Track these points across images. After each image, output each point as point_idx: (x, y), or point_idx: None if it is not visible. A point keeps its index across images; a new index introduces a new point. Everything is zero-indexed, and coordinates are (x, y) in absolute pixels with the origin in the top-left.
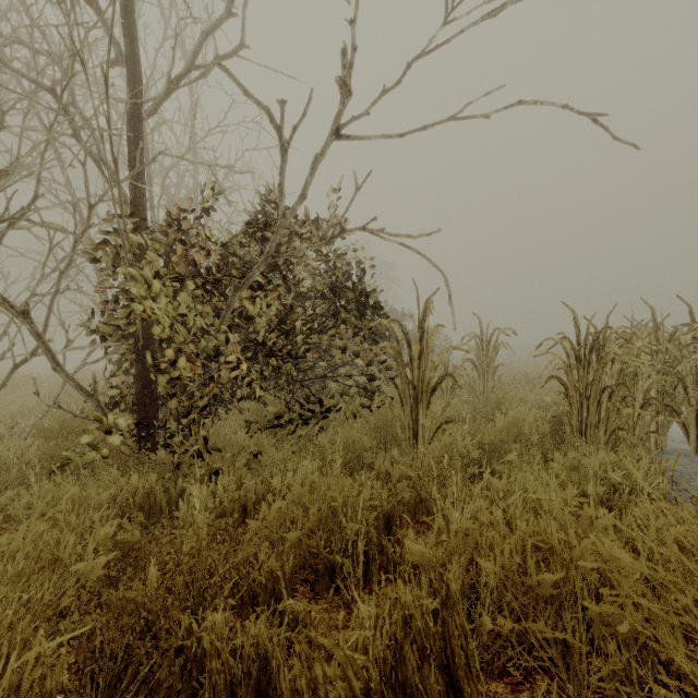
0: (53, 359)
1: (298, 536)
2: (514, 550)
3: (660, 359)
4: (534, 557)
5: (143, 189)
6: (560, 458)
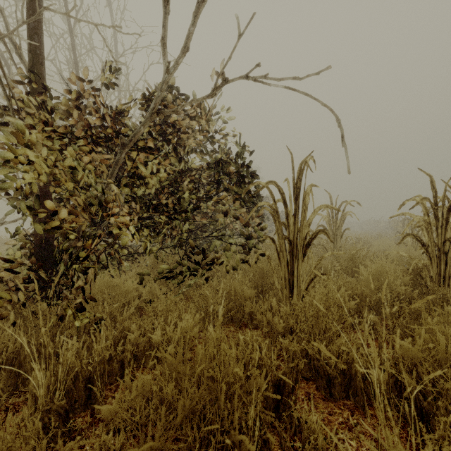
0: None
1: (159, 443)
2: None
3: None
4: None
5: (41, 58)
6: None
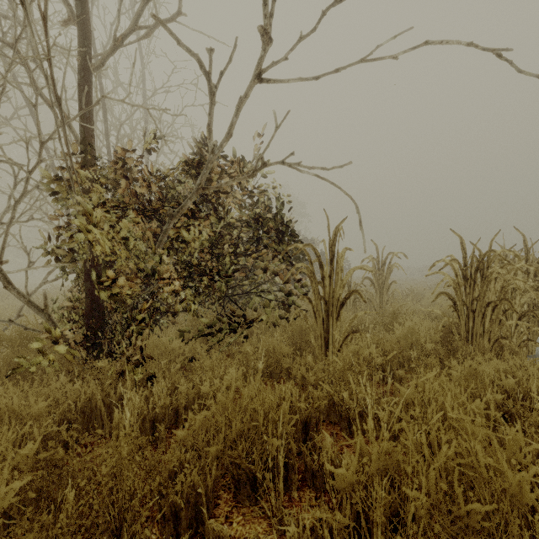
0: (5, 278)
1: (220, 448)
2: (438, 474)
3: (530, 277)
4: (462, 485)
5: (92, 131)
6: (456, 366)
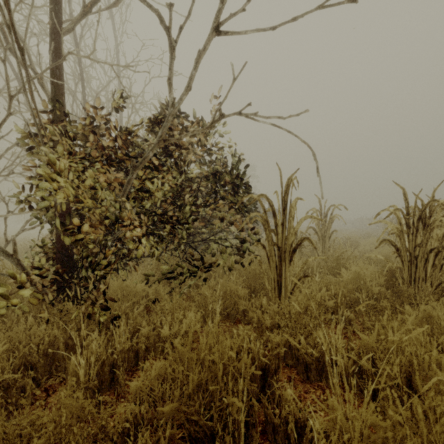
0: None
1: (176, 406)
2: None
3: None
4: None
5: (62, 89)
6: (410, 310)
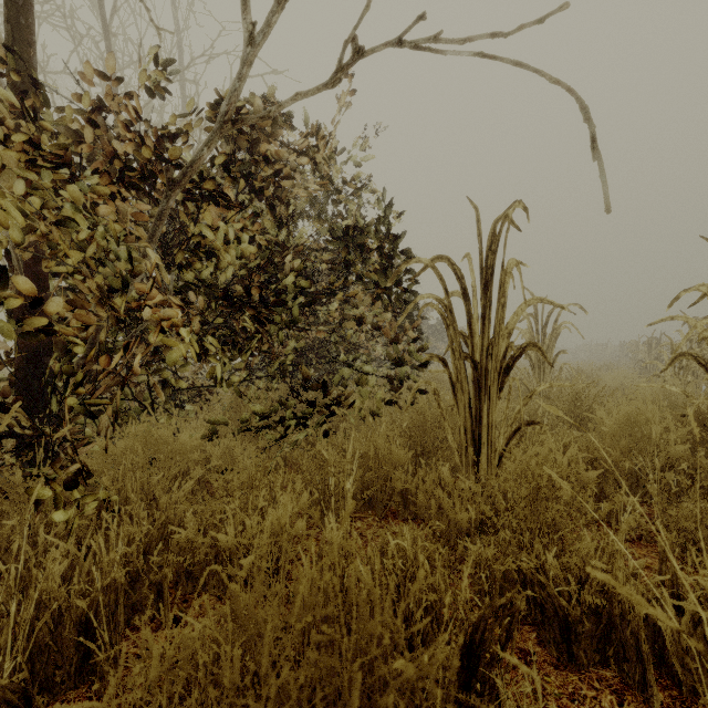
0: None
1: None
2: None
3: None
4: None
5: (29, 34)
6: None
